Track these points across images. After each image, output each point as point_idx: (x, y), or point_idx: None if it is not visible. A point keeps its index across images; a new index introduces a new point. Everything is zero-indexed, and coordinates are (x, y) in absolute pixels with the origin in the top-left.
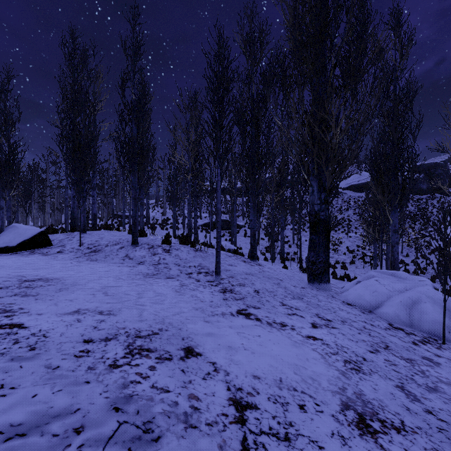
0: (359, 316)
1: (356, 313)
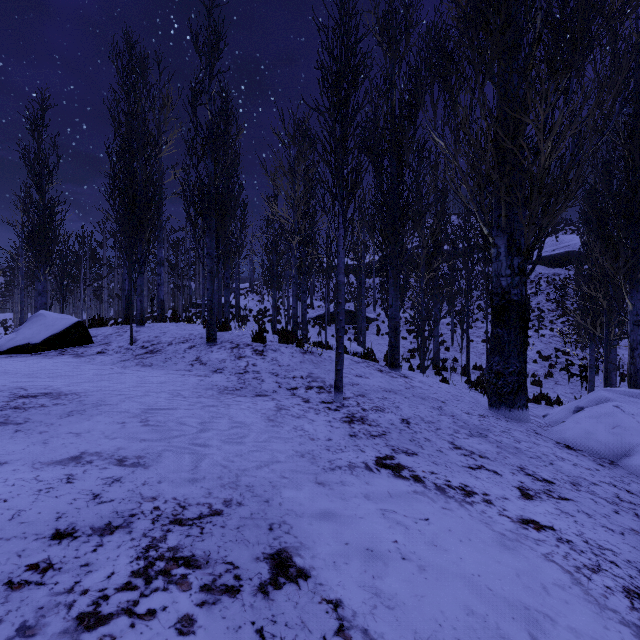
0: (597, 471)
1: (588, 465)
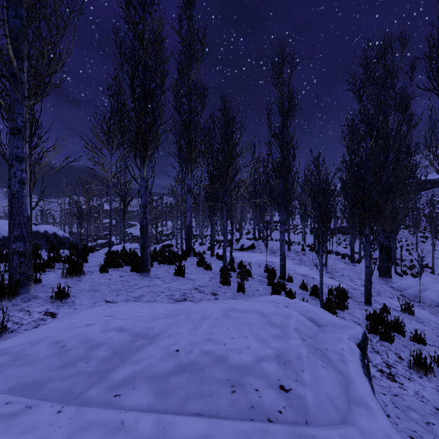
0: (387, 289)
1: (388, 289)
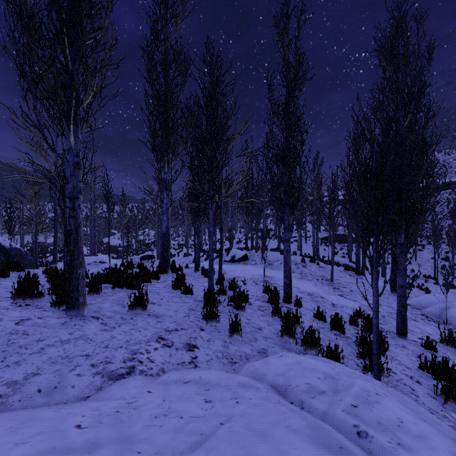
0: None
1: None
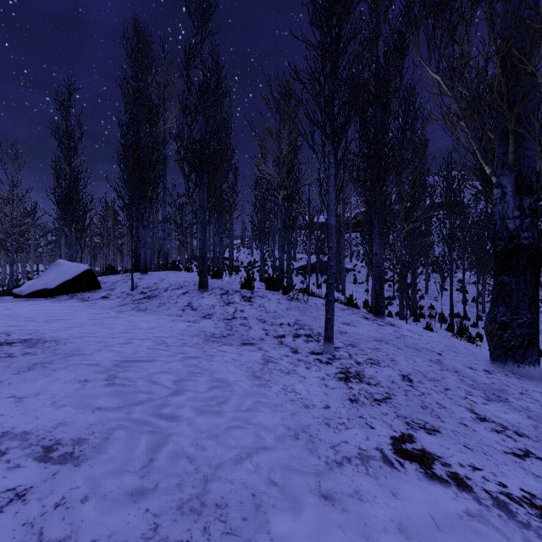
0: None
1: None
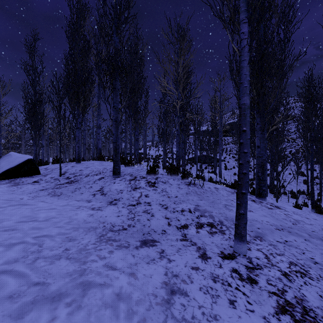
0: None
1: None
